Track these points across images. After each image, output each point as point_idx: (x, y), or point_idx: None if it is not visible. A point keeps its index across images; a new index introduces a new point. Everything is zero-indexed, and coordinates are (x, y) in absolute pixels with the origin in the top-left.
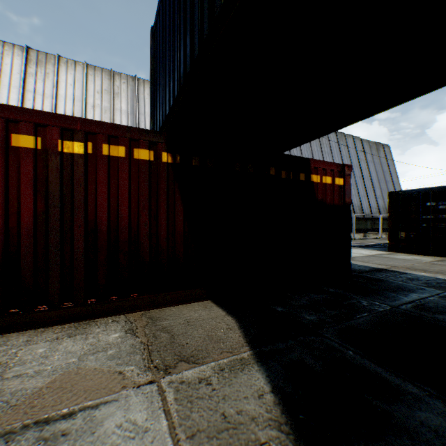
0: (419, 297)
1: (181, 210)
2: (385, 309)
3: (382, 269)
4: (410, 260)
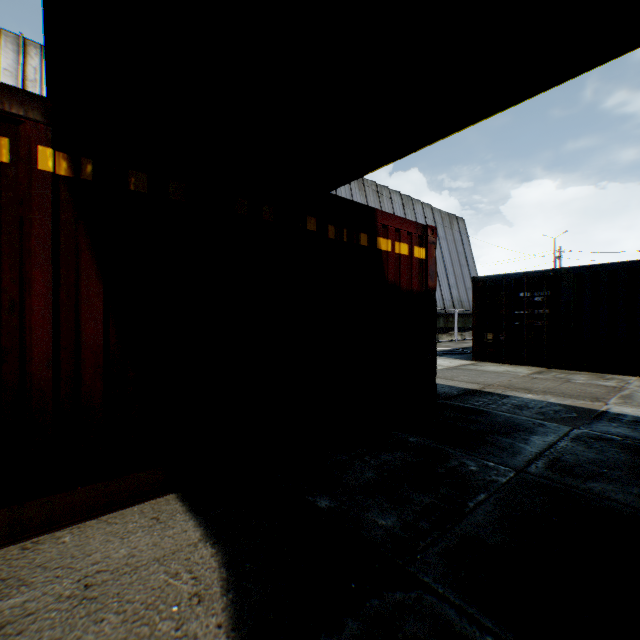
0: (547, 444)
1: (98, 291)
2: (509, 477)
3: (475, 390)
4: (503, 373)
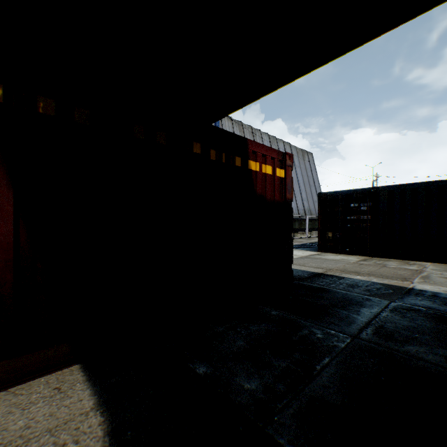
0: (373, 314)
1: (8, 197)
2: (347, 342)
3: (320, 273)
4: (340, 260)
